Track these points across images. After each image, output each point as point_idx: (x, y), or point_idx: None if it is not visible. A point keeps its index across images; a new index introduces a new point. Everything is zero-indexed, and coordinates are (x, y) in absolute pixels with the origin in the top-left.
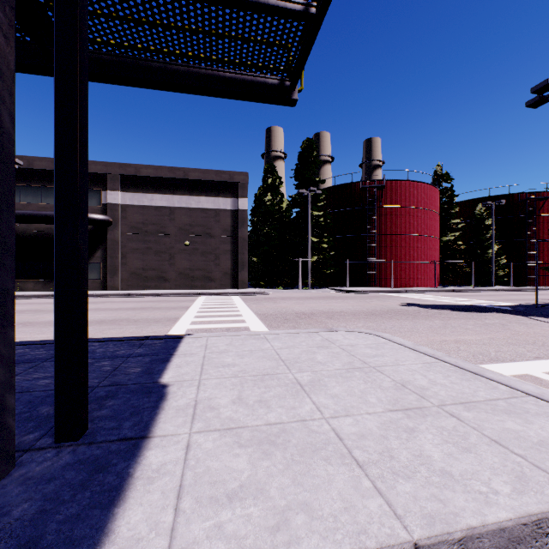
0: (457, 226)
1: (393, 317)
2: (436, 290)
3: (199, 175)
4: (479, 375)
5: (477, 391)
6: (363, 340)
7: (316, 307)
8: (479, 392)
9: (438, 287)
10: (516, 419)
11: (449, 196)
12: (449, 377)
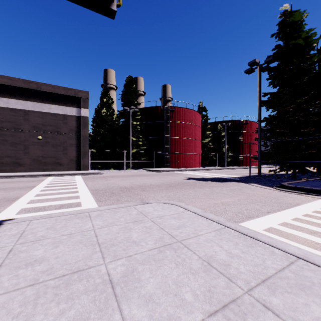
0: (209, 135)
1: (182, 188)
2: (200, 169)
3: (50, 89)
4: (255, 239)
5: (265, 260)
6: (168, 211)
7: (135, 182)
8: (267, 261)
9: (201, 167)
10: (315, 298)
11: (205, 119)
12: (238, 245)
